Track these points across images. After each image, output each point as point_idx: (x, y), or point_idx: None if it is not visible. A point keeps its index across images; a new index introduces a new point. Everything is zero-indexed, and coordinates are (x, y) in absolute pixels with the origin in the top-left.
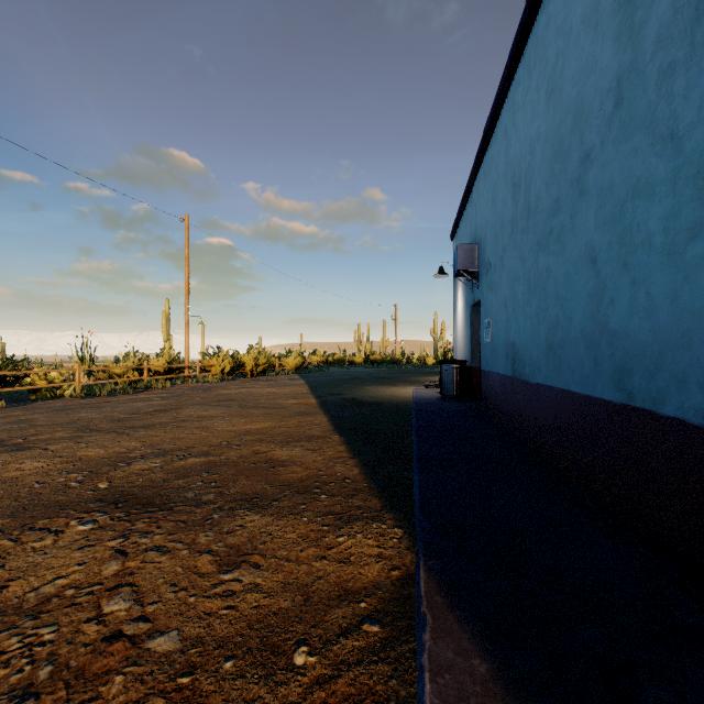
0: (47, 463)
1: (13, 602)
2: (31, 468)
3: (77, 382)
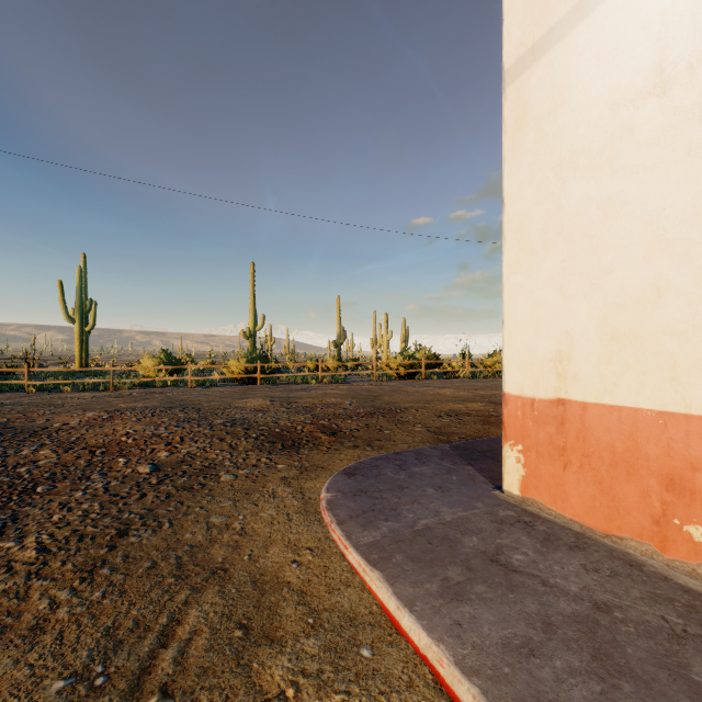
0: (467, 393)
1: (470, 410)
2: (462, 393)
3: (467, 369)
